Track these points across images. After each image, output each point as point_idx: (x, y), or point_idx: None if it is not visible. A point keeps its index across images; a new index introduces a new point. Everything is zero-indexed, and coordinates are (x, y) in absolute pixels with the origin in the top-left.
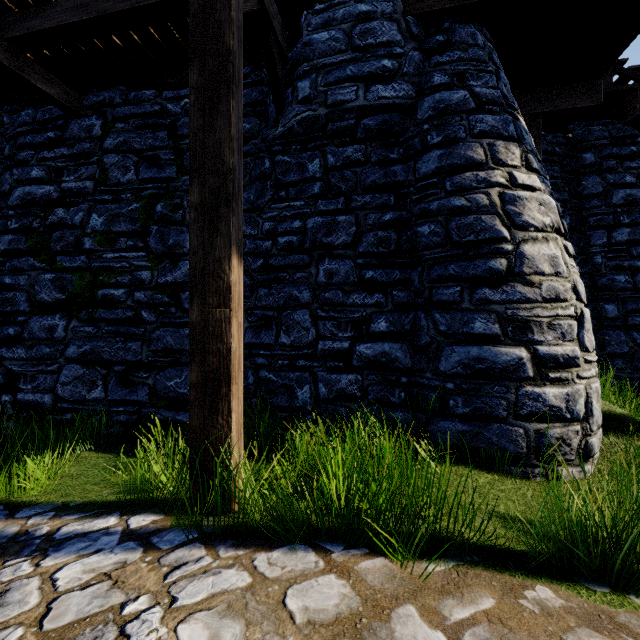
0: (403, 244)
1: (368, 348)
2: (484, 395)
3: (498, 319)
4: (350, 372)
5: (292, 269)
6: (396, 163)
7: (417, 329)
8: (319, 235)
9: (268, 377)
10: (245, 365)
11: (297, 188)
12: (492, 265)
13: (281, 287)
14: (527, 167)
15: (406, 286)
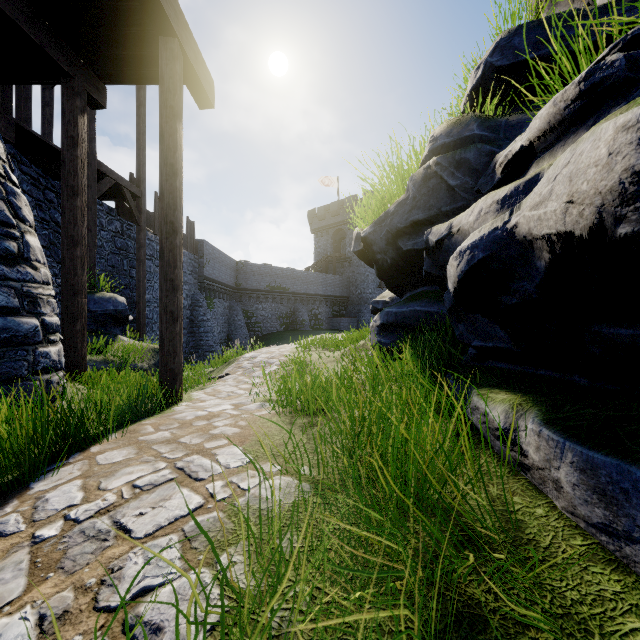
0: None
1: None
2: (10, 360)
3: (16, 294)
4: None
5: None
6: None
7: None
8: None
9: None
10: None
11: None
12: (8, 246)
13: None
14: (11, 166)
15: None
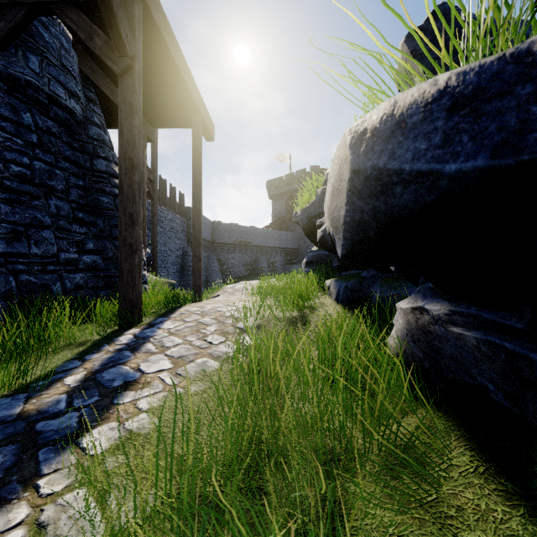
0: (91, 202)
1: (88, 258)
2: None
3: None
4: (78, 273)
5: (28, 196)
6: (75, 150)
7: (105, 249)
8: (45, 177)
9: (30, 280)
10: (2, 272)
11: (15, 127)
12: None
13: (24, 208)
14: None
15: (94, 226)
